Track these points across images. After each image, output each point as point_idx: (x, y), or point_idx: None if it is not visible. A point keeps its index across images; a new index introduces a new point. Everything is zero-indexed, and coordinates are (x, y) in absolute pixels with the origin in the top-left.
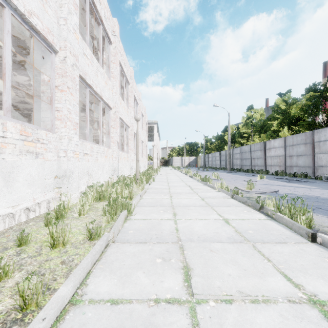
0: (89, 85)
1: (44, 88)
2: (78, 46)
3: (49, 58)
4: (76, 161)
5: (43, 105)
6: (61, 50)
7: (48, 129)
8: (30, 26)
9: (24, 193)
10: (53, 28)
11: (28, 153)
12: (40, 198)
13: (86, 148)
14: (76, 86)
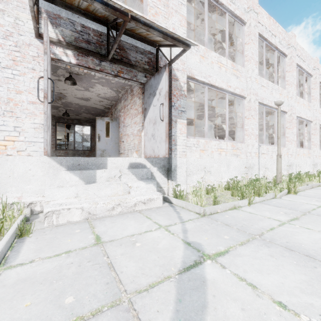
0: (320, 124)
1: (306, 135)
2: (319, 115)
3: (308, 124)
4: (318, 159)
5: (305, 140)
6: (314, 121)
7: (308, 148)
8: (307, 120)
9: (308, 168)
10: (312, 115)
11: (308, 157)
12: (310, 170)
13: (319, 153)
14: (318, 131)
